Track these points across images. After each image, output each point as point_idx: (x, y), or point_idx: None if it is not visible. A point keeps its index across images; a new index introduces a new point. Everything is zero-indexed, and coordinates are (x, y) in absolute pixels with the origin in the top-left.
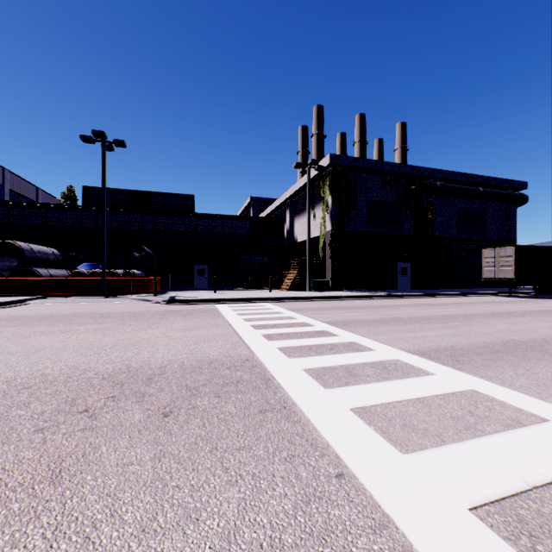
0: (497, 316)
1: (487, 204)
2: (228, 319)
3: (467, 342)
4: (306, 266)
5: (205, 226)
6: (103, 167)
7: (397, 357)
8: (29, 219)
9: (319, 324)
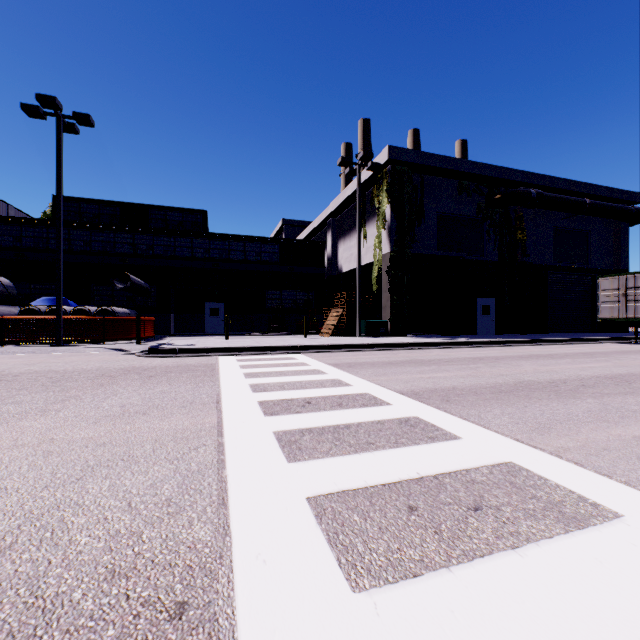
0: None
1: (592, 223)
2: (223, 386)
3: None
4: (355, 302)
5: (220, 250)
6: (57, 154)
7: None
8: None
9: (396, 399)
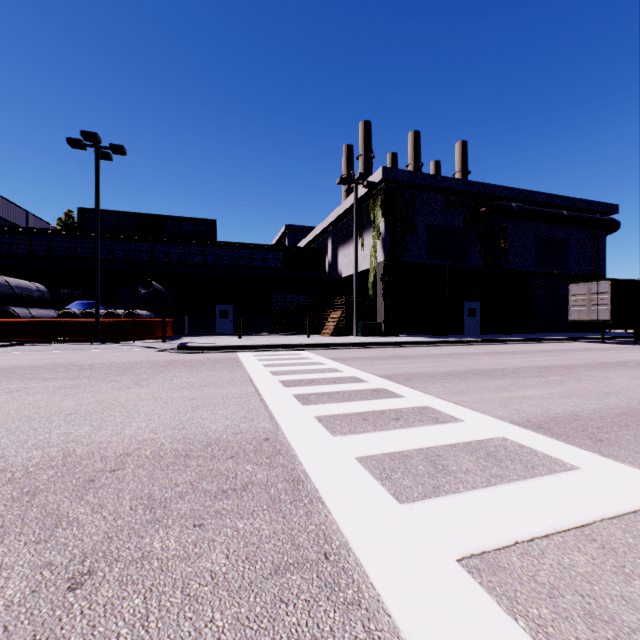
0: (606, 368)
1: (571, 232)
2: (251, 372)
3: (593, 407)
4: (353, 305)
5: (230, 257)
6: (96, 179)
7: (501, 433)
8: (10, 247)
9: (374, 379)
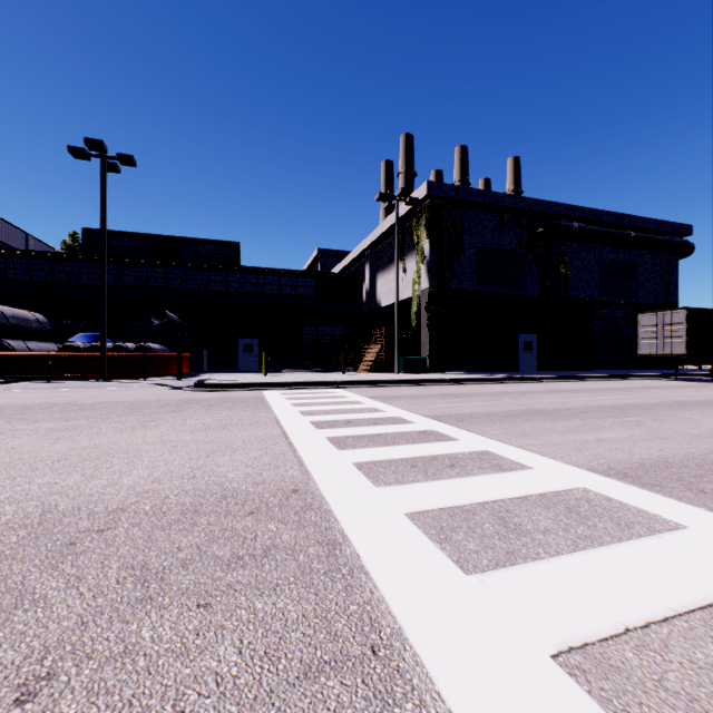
0: (688, 407)
1: (639, 256)
2: (277, 412)
3: (684, 452)
4: (394, 338)
5: (254, 284)
6: (102, 194)
7: (580, 483)
8: (5, 272)
9: (420, 420)
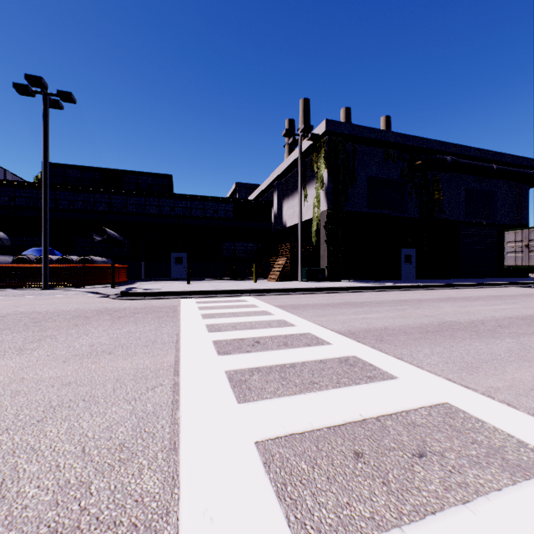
0: None
1: (497, 185)
2: (183, 327)
3: None
4: (297, 252)
5: (183, 208)
6: (44, 126)
7: None
8: None
9: (336, 339)
